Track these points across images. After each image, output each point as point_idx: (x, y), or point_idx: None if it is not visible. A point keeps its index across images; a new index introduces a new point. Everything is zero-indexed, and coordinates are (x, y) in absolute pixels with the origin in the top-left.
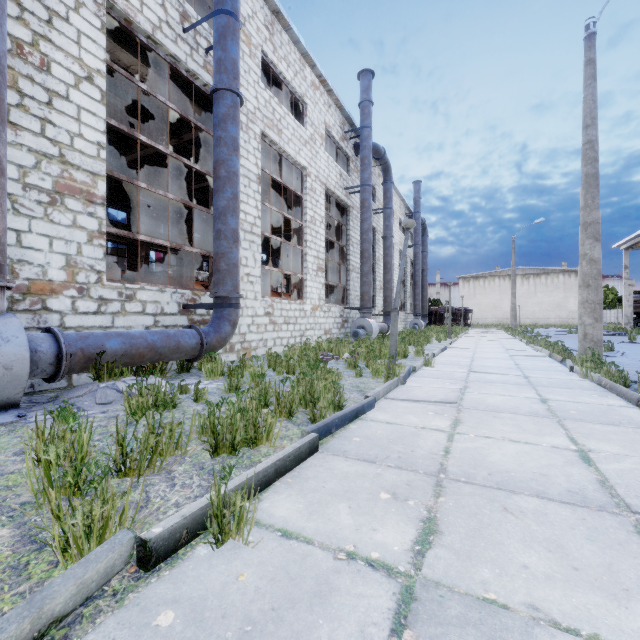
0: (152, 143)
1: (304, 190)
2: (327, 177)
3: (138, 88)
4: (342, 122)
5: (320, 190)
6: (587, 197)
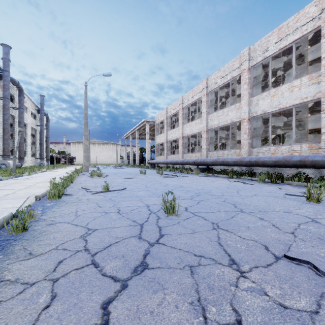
0: None
1: None
2: None
3: None
4: None
5: None
6: (85, 128)
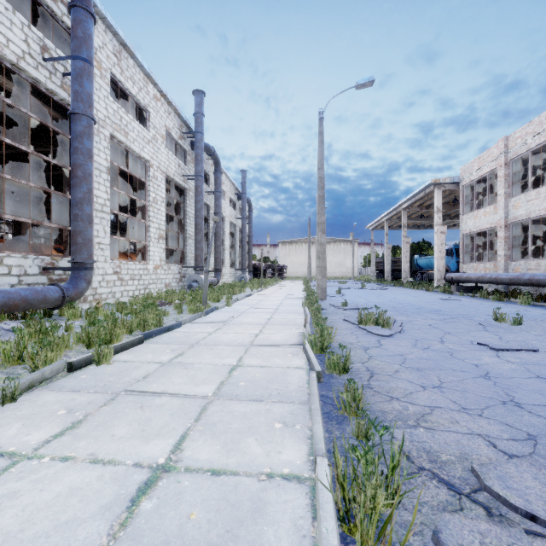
0: (16, 144)
1: (148, 177)
2: (167, 167)
3: (3, 102)
4: (180, 125)
5: (161, 177)
6: (319, 208)
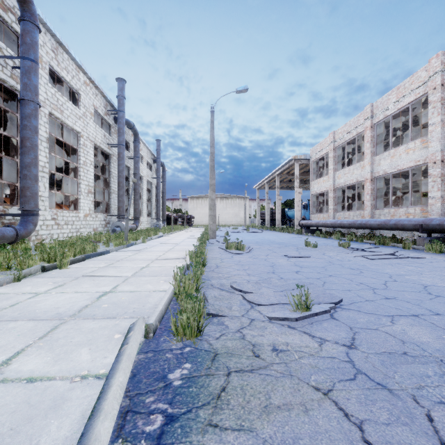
0: None
1: (79, 145)
2: (95, 137)
3: None
4: (106, 104)
5: (90, 145)
6: (211, 174)
